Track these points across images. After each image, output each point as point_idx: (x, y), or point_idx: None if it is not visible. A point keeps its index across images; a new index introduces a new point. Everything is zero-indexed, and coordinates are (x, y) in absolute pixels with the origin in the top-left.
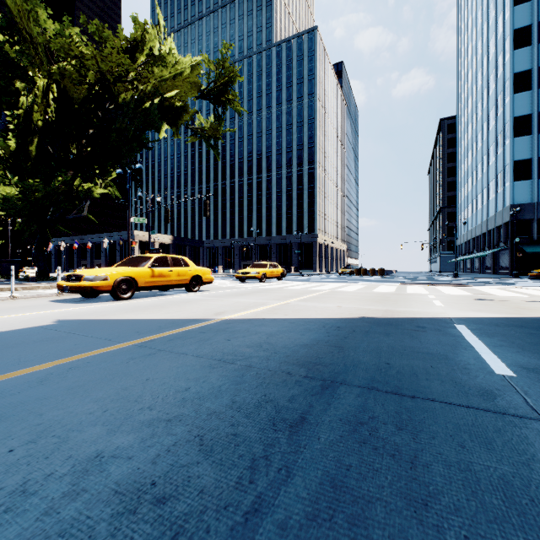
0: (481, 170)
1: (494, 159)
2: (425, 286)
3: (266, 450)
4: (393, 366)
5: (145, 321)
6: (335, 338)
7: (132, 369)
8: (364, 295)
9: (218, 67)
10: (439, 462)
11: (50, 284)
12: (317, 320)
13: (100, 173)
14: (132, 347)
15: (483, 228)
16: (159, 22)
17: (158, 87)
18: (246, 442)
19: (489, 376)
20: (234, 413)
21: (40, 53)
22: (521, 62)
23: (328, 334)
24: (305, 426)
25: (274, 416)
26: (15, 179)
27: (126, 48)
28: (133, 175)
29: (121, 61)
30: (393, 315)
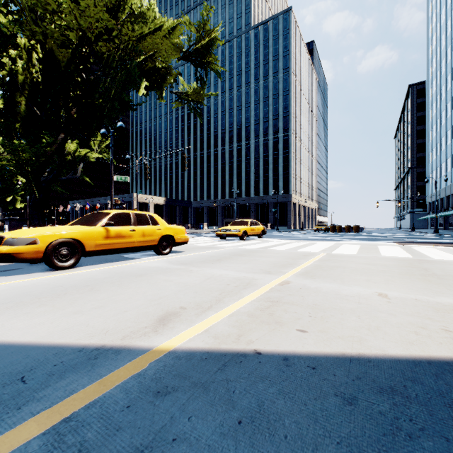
0: None
1: None
2: (433, 247)
3: None
4: None
5: None
6: None
7: None
8: (384, 264)
9: (199, 29)
10: None
11: None
12: (407, 374)
13: (87, 134)
14: None
15: None
16: None
17: (138, 43)
18: None
19: None
20: None
21: (28, 18)
22: None
23: None
24: None
25: None
26: (0, 138)
27: (108, 9)
28: (119, 136)
29: (100, 15)
30: None
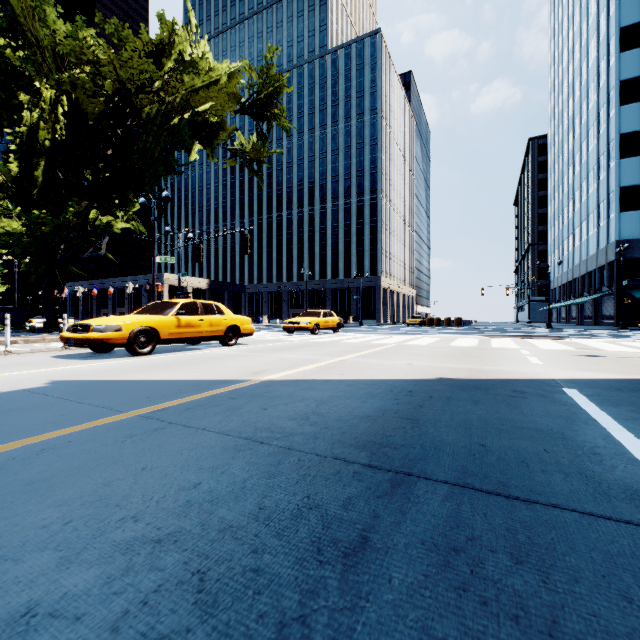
0: (579, 198)
1: (596, 185)
2: (514, 339)
3: (303, 605)
4: (491, 449)
5: (161, 383)
6: (407, 407)
7: (127, 453)
8: (440, 350)
9: (261, 76)
10: (597, 635)
11: (58, 336)
12: (382, 381)
13: (120, 203)
14: (136, 418)
15: (581, 269)
16: (191, 21)
17: (188, 98)
18: (273, 586)
19: (633, 467)
20: (260, 529)
21: (48, 59)
22: (629, 68)
23: (397, 401)
24: (368, 555)
25: (320, 534)
26: (17, 210)
27: (150, 52)
28: (160, 205)
29: (144, 67)
30: (480, 376)
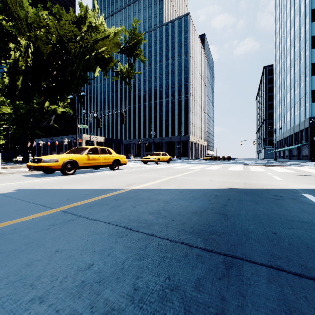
0: (290, 96)
1: (299, 89)
2: (260, 166)
3: None
4: (281, 237)
5: (77, 190)
6: (217, 206)
7: (48, 238)
8: (224, 172)
9: (130, 34)
10: None
11: None
12: (199, 190)
13: (60, 98)
14: (58, 213)
15: (291, 131)
16: (95, 6)
17: (94, 45)
18: None
19: None
20: (136, 313)
21: (24, 25)
22: None
23: (211, 202)
24: None
25: None
26: (8, 101)
27: (75, 22)
28: (80, 99)
29: (72, 28)
30: (252, 187)
